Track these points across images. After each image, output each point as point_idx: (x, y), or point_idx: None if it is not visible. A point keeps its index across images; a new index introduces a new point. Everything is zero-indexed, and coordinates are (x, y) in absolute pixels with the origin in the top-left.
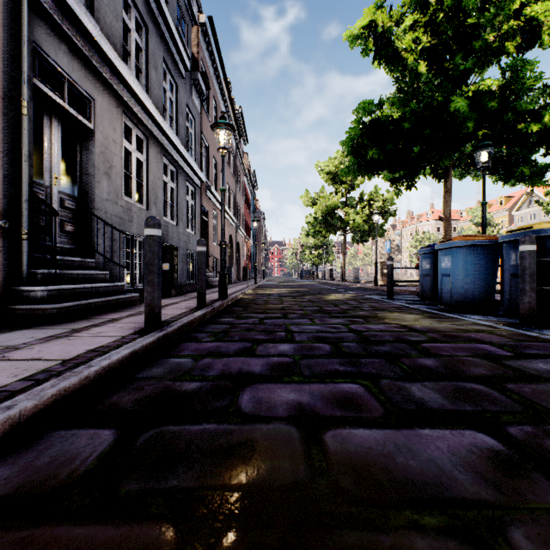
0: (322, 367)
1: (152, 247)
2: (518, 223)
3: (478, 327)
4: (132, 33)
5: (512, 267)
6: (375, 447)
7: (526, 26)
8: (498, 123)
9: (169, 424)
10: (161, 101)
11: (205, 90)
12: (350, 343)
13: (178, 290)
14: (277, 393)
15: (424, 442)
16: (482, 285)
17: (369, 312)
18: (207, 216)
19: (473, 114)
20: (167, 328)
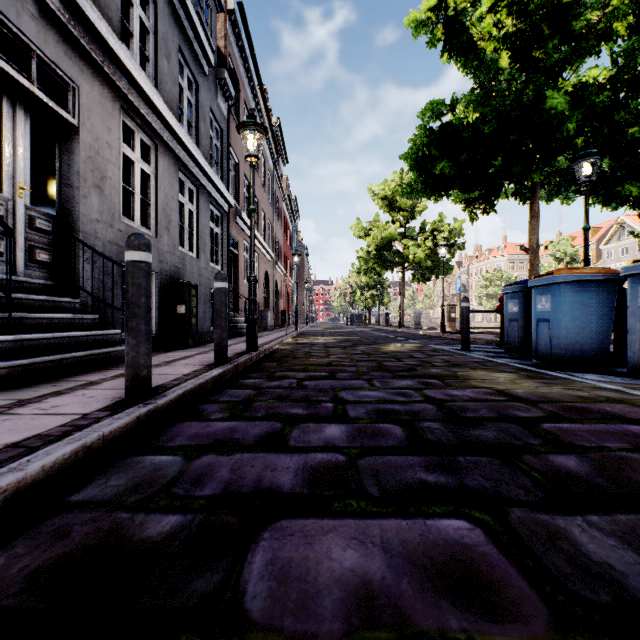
0: (397, 475)
1: (136, 279)
2: (607, 259)
3: (606, 394)
4: (136, 8)
5: None
6: None
7: None
8: (605, 126)
9: None
10: (176, 101)
11: (235, 95)
12: (431, 422)
13: (198, 339)
14: (320, 546)
15: None
16: (593, 334)
17: (445, 369)
18: (237, 249)
19: (576, 113)
20: (157, 400)
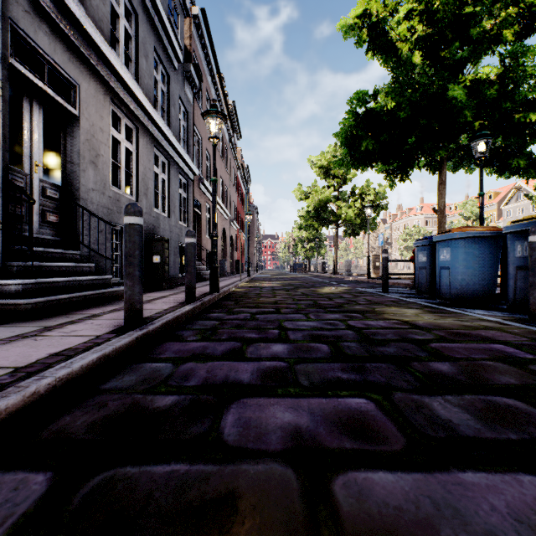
0: (322, 374)
1: (132, 237)
2: (507, 217)
3: (485, 324)
4: (121, 19)
5: (518, 259)
6: (405, 506)
7: (525, 12)
8: (496, 112)
9: (126, 464)
10: (152, 91)
11: (198, 83)
12: (350, 342)
13: (170, 283)
14: (269, 411)
15: (471, 496)
16: (483, 278)
17: (366, 306)
18: (200, 209)
19: (472, 103)
20: (148, 326)
